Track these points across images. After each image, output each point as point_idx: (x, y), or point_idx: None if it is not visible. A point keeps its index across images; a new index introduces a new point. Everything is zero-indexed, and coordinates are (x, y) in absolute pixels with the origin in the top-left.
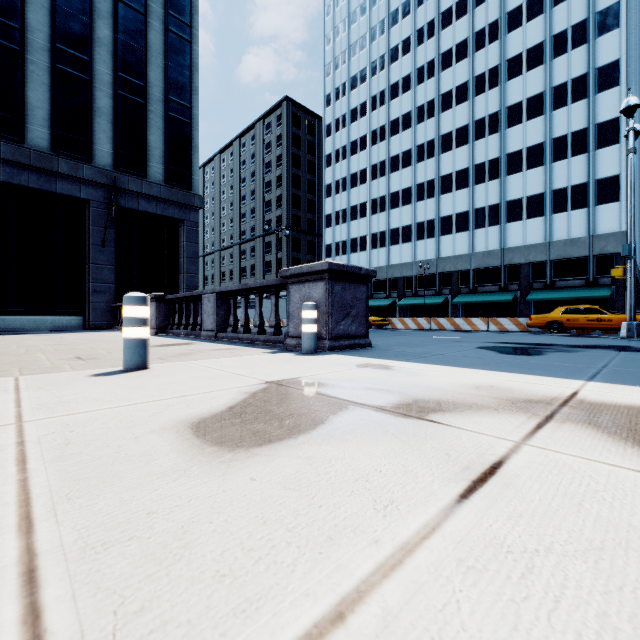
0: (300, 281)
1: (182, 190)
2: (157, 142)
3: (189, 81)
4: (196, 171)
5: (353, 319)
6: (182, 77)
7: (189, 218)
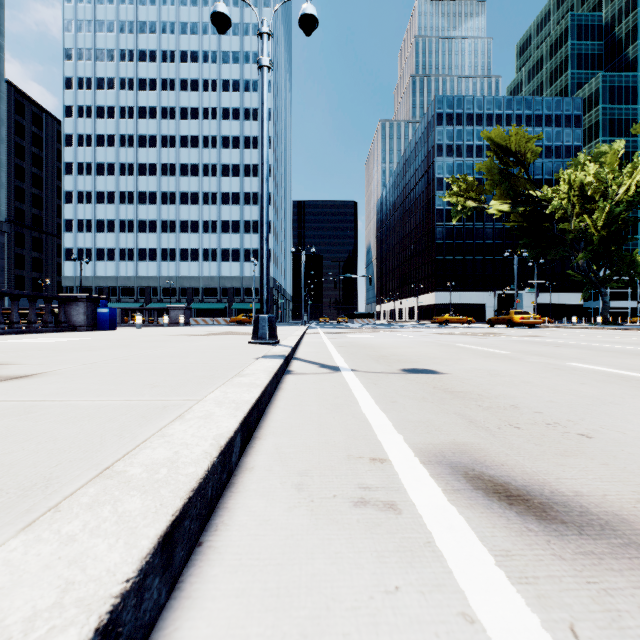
0: (175, 309)
1: None
2: None
3: None
4: (3, 203)
5: (188, 319)
6: None
7: None
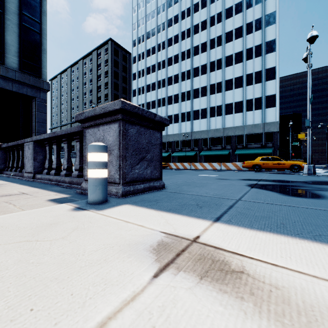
0: (95, 124)
1: (33, 77)
2: (13, 41)
3: (39, 5)
4: (45, 66)
5: (148, 163)
6: (33, 1)
7: (39, 96)
